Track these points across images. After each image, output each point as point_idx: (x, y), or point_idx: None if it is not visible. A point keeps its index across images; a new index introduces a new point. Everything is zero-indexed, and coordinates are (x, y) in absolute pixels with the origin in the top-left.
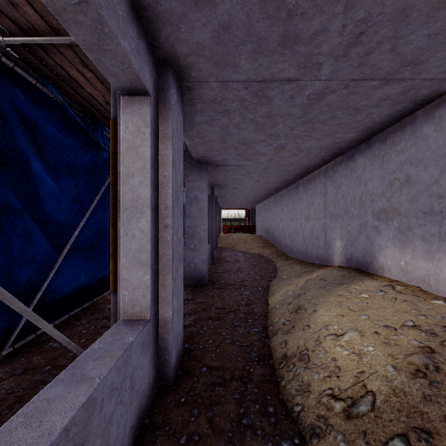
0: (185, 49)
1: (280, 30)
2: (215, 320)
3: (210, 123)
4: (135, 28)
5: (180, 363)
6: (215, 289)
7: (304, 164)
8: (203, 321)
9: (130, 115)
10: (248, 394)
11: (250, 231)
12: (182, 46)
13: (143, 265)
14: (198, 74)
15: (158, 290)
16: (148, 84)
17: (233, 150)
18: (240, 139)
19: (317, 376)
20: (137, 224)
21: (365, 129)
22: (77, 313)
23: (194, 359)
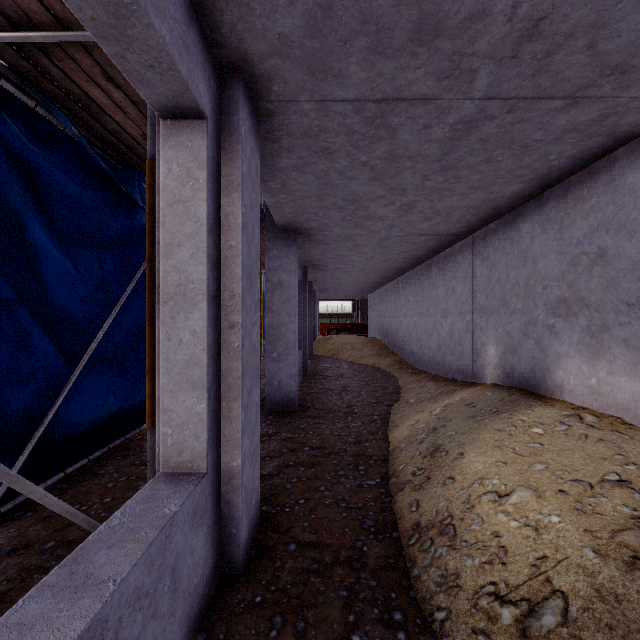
0: (261, 47)
1: (413, 12)
2: (309, 467)
3: (302, 169)
4: (180, 6)
5: (255, 537)
6: (309, 418)
7: (441, 233)
8: (291, 469)
9: (175, 150)
10: (361, 590)
11: (360, 332)
12: (258, 41)
13: (195, 386)
14: (283, 89)
15: (220, 426)
16: (203, 101)
17: (335, 212)
18: (347, 194)
19: (470, 562)
20: (186, 321)
21: (535, 178)
22: (102, 455)
23: (277, 531)
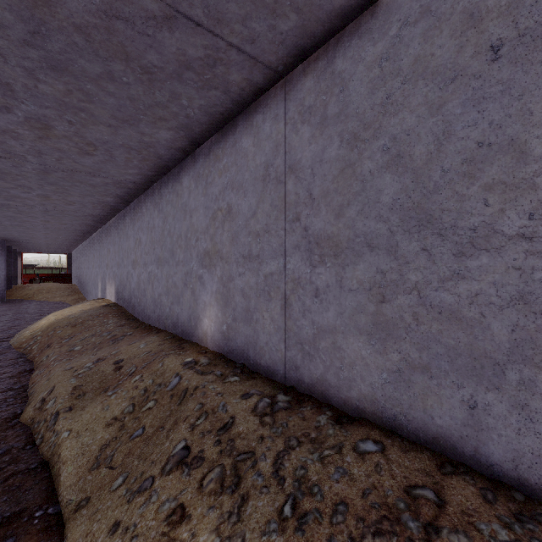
0: None
1: (3, 198)
2: None
3: None
4: None
5: None
6: None
7: (80, 229)
8: None
9: None
10: None
11: (65, 281)
12: None
13: None
14: None
15: None
16: None
17: (2, 218)
18: (5, 215)
19: (28, 331)
20: None
21: (95, 221)
22: None
23: None
